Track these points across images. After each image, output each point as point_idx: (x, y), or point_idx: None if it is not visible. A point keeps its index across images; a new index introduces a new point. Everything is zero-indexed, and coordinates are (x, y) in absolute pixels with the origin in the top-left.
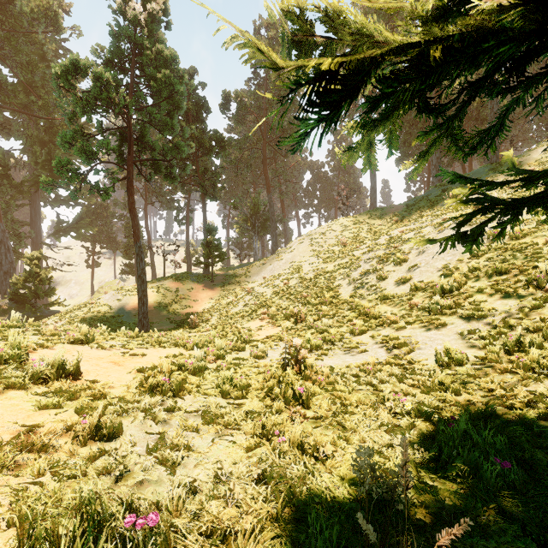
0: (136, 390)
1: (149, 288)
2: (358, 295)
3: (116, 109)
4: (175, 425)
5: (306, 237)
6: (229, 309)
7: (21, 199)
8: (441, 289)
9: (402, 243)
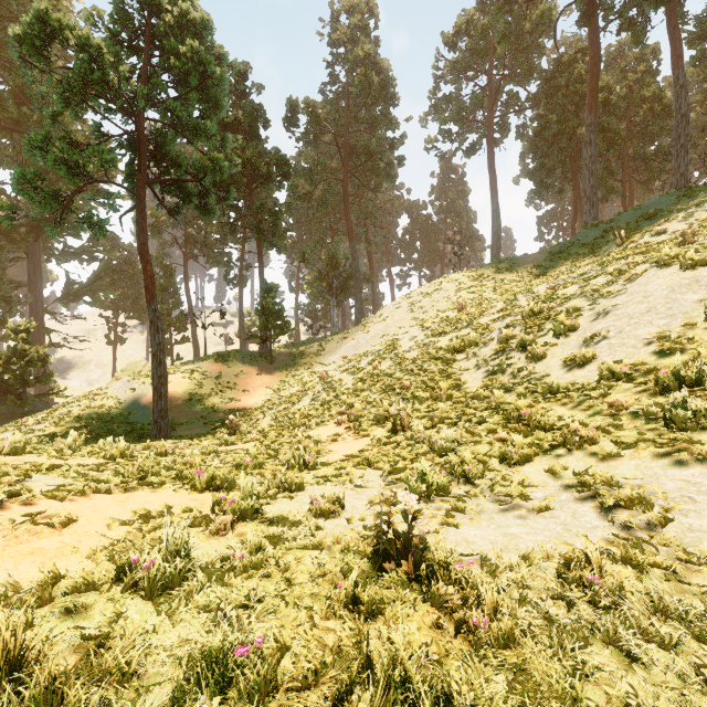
0: None
1: (179, 373)
2: (497, 386)
3: (119, 100)
4: None
5: (403, 300)
6: (291, 404)
7: (16, 250)
8: (674, 377)
9: (562, 302)
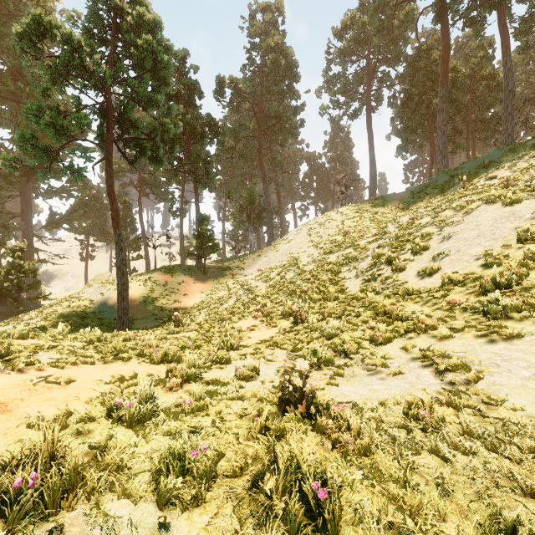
0: None
1: (136, 282)
2: (370, 290)
3: (92, 80)
4: None
5: (303, 227)
6: (220, 304)
7: (12, 190)
8: (492, 283)
9: (418, 229)
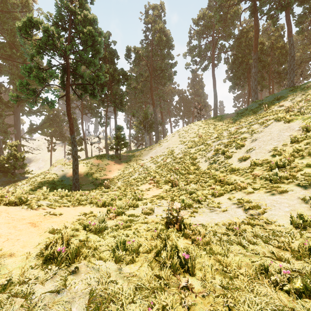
0: (34, 259)
1: (81, 164)
2: (213, 168)
3: (59, 51)
4: None
5: (176, 133)
6: (129, 176)
7: (9, 111)
8: (275, 164)
9: (239, 135)
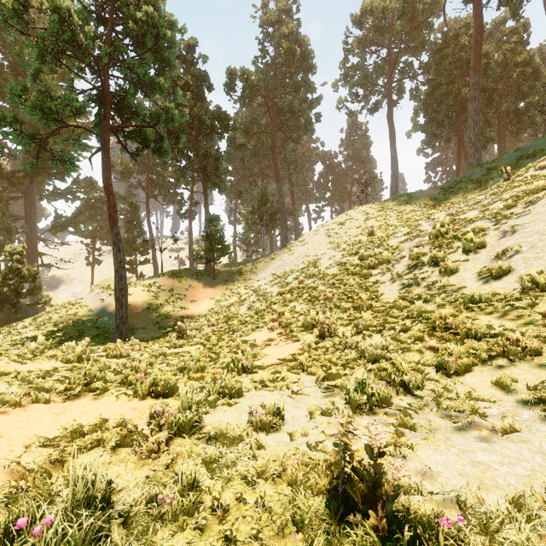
0: None
1: (139, 287)
2: (415, 297)
3: (87, 58)
4: None
5: (321, 228)
6: (230, 312)
7: (15, 191)
8: None
9: (466, 224)
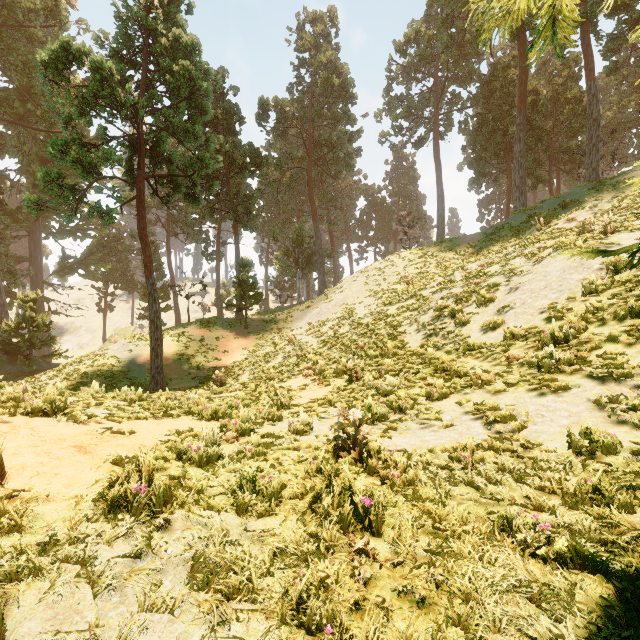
0: (90, 506)
1: (168, 337)
2: (431, 345)
3: (123, 110)
4: (132, 594)
5: (360, 274)
6: (266, 362)
7: (18, 229)
8: (551, 337)
9: (486, 278)
